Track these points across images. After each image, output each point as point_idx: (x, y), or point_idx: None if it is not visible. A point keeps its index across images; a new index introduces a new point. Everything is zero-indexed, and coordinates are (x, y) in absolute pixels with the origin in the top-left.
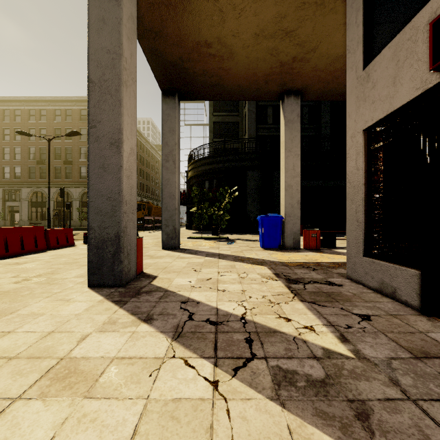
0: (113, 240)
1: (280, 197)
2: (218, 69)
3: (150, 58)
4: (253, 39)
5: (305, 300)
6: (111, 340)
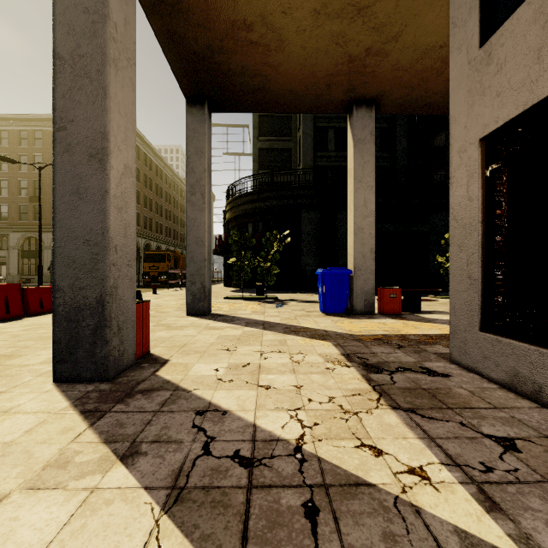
0: (93, 307)
1: (344, 245)
2: (263, 65)
3: (166, 46)
4: (311, 19)
5: (398, 406)
6: (40, 515)
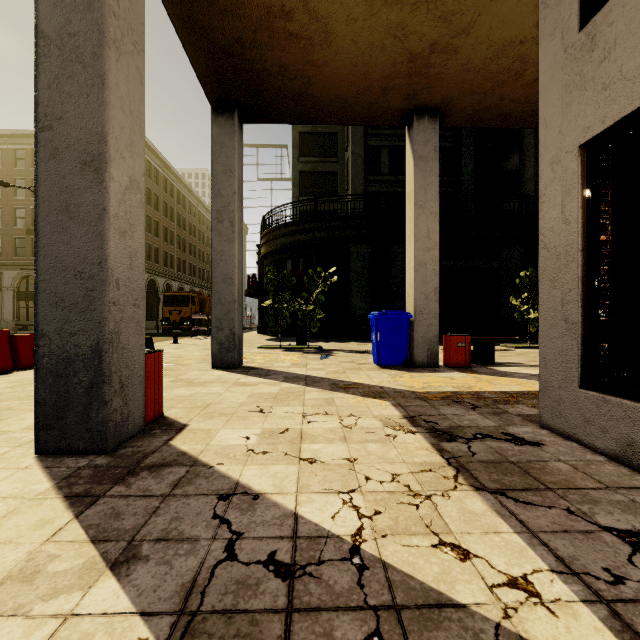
0: (87, 358)
1: (400, 285)
2: (305, 63)
3: (186, 38)
4: (364, 5)
5: (483, 487)
6: None
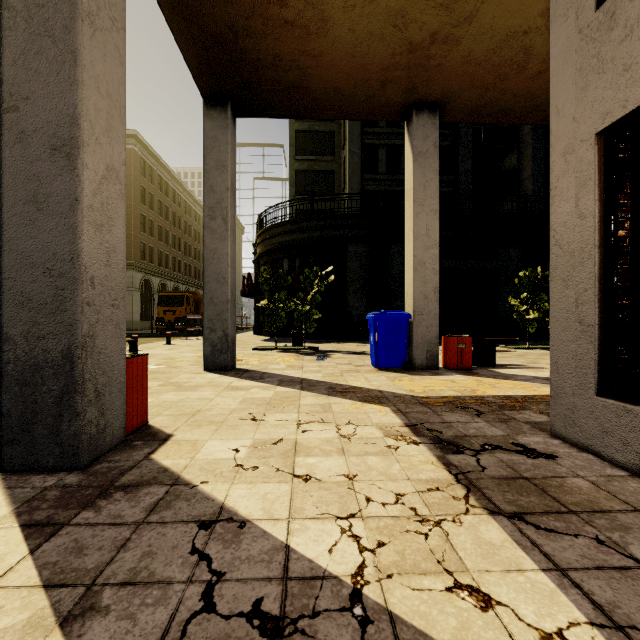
0: (57, 365)
1: (398, 285)
2: (301, 53)
3: (175, 25)
4: None
5: (498, 509)
6: None
